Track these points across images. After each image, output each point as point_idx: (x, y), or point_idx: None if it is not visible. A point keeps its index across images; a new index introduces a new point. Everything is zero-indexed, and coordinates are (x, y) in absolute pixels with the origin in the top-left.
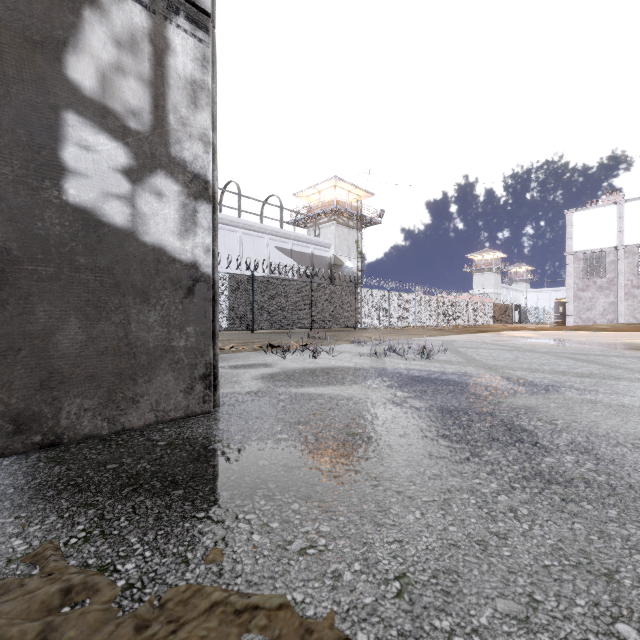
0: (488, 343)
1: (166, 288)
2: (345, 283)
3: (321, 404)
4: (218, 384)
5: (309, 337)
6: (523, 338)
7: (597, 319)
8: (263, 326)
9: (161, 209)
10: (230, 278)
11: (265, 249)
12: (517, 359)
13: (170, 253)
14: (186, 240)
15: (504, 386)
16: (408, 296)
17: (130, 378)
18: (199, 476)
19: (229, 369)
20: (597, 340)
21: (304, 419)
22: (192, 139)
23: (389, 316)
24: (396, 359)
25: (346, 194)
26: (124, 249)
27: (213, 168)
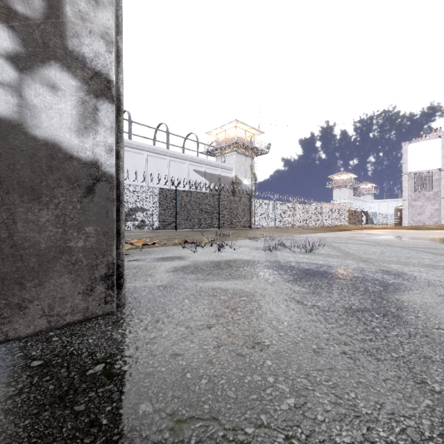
0: (352, 239)
1: (61, 186)
2: (243, 195)
3: (224, 302)
4: (123, 283)
5: (217, 234)
6: (377, 235)
7: (426, 221)
8: (184, 226)
9: (55, 103)
10: (160, 191)
11: (186, 171)
12: (384, 253)
13: (66, 150)
14: (85, 138)
15: (390, 280)
16: (288, 205)
17: (15, 282)
18: (44, 443)
19: (149, 262)
20: (434, 237)
21: (206, 323)
22: (92, 35)
23: (274, 219)
24: (285, 252)
25: (243, 132)
26: (8, 142)
27: (118, 70)
